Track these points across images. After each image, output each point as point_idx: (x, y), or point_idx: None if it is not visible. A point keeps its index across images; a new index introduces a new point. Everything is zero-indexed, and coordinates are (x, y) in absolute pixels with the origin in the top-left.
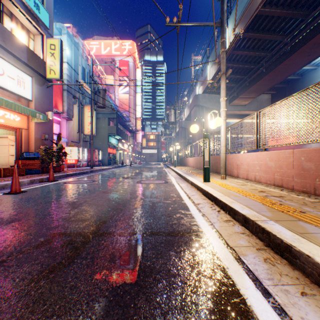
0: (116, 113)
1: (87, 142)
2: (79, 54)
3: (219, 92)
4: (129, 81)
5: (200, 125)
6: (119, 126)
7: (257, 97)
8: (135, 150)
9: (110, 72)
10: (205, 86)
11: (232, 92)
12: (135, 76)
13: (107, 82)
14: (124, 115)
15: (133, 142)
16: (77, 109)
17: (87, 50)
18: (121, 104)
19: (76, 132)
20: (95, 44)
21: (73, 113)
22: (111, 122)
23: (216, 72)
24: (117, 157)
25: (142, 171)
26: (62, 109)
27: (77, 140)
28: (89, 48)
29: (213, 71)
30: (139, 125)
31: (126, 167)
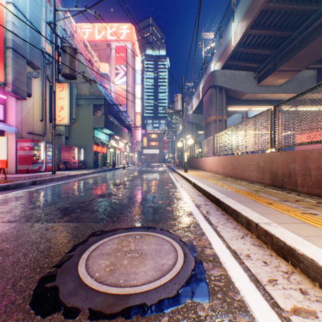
0: (103, 98)
1: (61, 136)
2: (42, 3)
3: (243, 68)
4: (127, 70)
5: (217, 113)
6: (111, 119)
7: (297, 74)
8: (134, 150)
9: (105, 60)
10: (226, 56)
11: (264, 66)
12: (134, 64)
13: (101, 70)
14: (121, 109)
15: (131, 139)
16: (40, 86)
17: (79, 35)
18: (117, 97)
19: (38, 119)
20: (88, 27)
21: (30, 90)
22: (100, 113)
23: (250, 24)
24: (110, 158)
25: (133, 179)
26: (2, 77)
27: (41, 132)
28: (81, 33)
29: (245, 24)
30: (138, 121)
31: (116, 171)
